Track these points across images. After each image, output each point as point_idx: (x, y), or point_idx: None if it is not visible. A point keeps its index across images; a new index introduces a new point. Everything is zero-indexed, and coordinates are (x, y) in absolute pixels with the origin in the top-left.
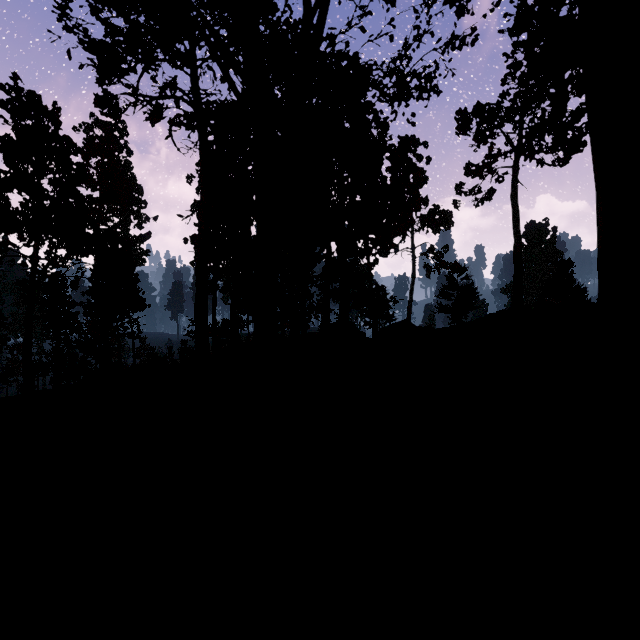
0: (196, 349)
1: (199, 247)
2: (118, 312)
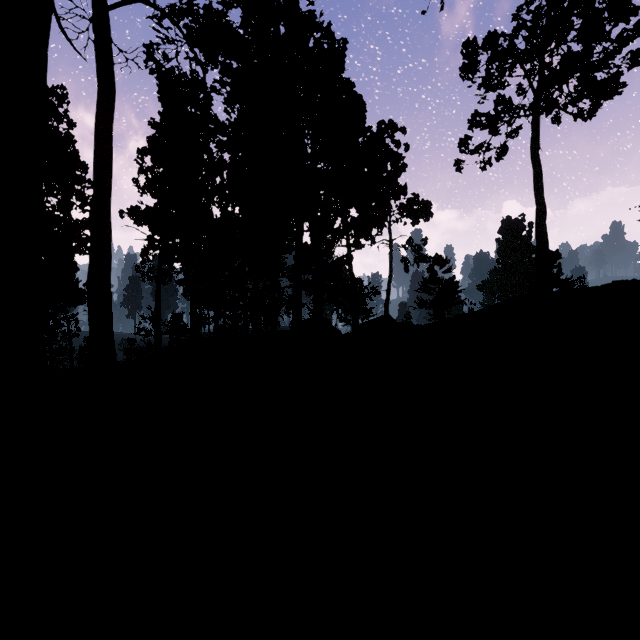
0: (89, 346)
1: (94, 185)
2: (50, 306)
